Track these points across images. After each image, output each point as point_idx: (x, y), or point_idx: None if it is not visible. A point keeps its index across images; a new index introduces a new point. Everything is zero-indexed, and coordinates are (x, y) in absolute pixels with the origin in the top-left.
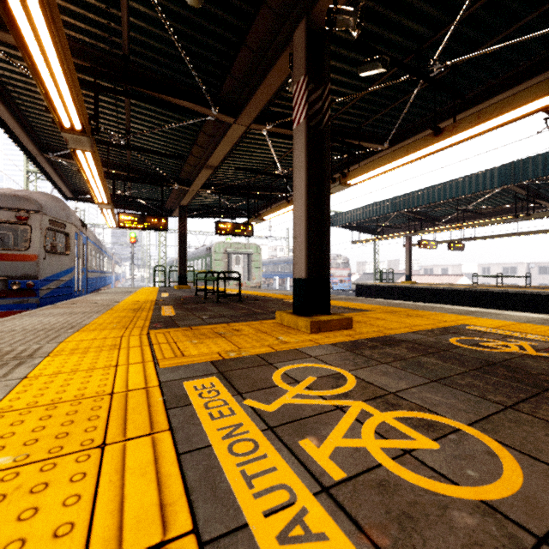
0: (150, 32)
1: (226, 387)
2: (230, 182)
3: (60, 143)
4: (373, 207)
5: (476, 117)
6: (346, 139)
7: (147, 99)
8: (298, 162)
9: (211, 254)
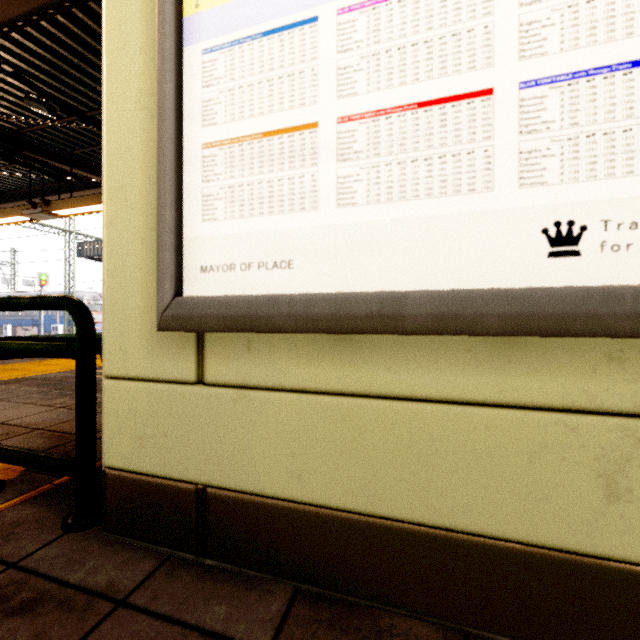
0: None
1: None
2: None
3: None
4: None
5: None
6: (51, 161)
7: None
8: None
9: None
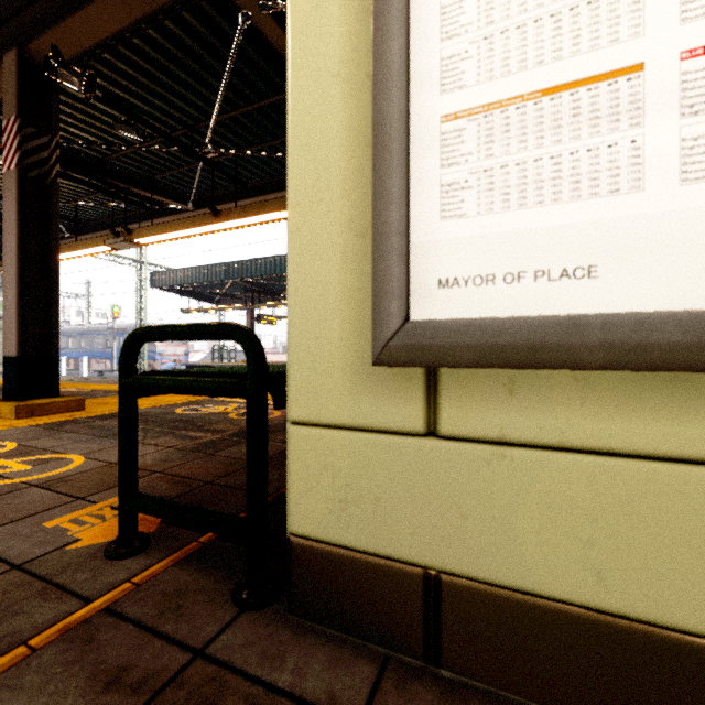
0: None
1: None
2: None
3: None
4: (204, 270)
5: (243, 211)
6: (133, 187)
7: None
8: (8, 216)
9: None
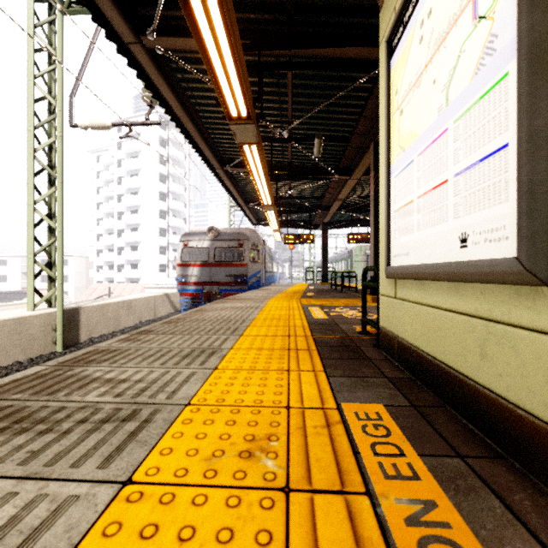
0: (301, 151)
1: (320, 308)
2: (359, 202)
3: (254, 197)
4: None
5: None
6: None
7: (300, 178)
8: (371, 215)
9: (351, 256)
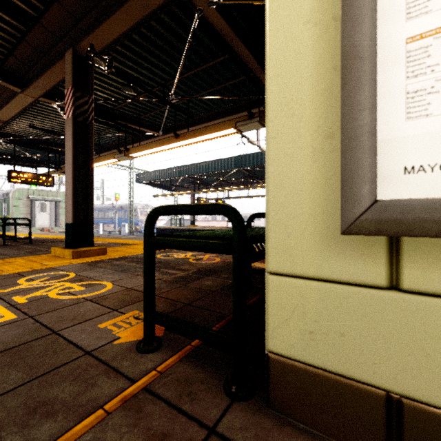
0: None
1: None
2: (27, 135)
3: None
4: (166, 171)
5: (193, 134)
6: (129, 124)
7: None
8: (68, 144)
9: (9, 200)
